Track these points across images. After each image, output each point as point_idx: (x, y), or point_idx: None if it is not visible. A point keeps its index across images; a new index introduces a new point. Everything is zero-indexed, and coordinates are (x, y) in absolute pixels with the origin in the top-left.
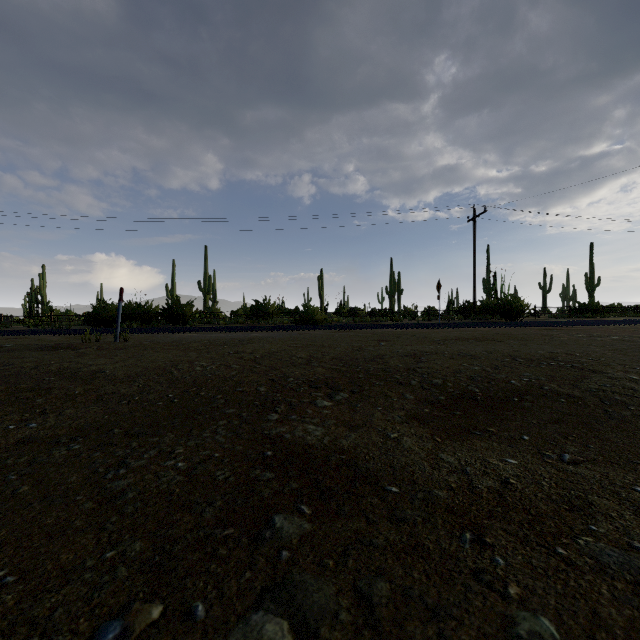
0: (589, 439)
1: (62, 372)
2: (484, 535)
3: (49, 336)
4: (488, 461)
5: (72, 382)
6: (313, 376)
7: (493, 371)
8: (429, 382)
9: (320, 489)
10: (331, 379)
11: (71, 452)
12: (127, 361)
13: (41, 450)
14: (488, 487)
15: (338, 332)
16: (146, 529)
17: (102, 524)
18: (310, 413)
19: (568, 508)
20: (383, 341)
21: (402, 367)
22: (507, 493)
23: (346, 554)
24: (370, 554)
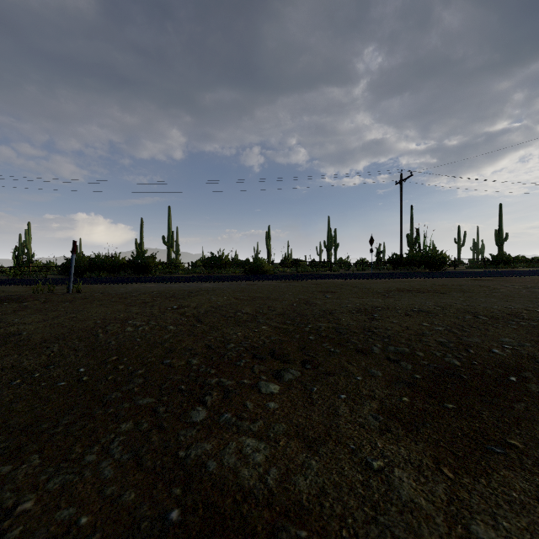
0: None
1: None
2: None
3: (13, 286)
4: None
5: None
6: (257, 340)
7: (462, 333)
8: (394, 350)
9: None
10: (278, 344)
11: None
12: (58, 319)
13: None
14: None
15: (284, 282)
16: None
17: None
18: (250, 409)
19: None
20: (328, 292)
21: (356, 326)
22: None
23: None
24: None
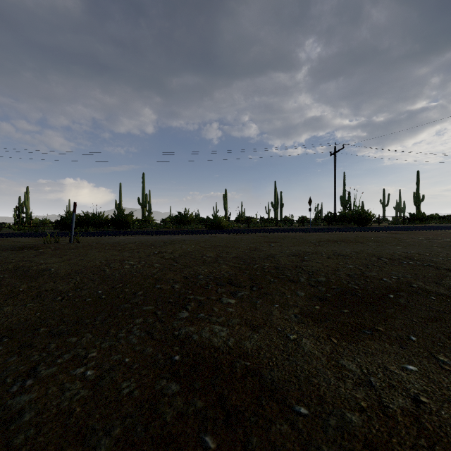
0: None
1: (16, 270)
2: None
3: (24, 238)
4: (389, 370)
5: (21, 279)
6: (219, 273)
7: (365, 269)
8: (315, 279)
9: (225, 409)
10: (234, 276)
11: None
12: (72, 260)
13: None
14: (401, 407)
15: (238, 235)
16: None
17: None
18: (216, 311)
19: None
20: (272, 242)
21: (290, 265)
22: (423, 417)
23: None
24: None
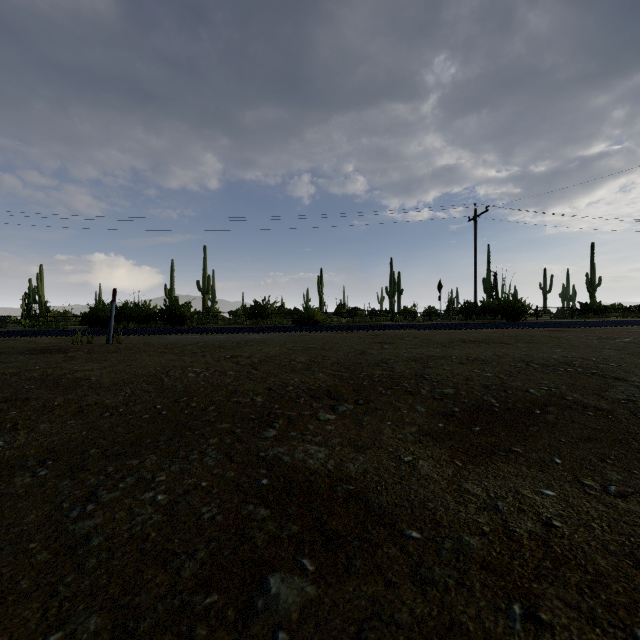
0: (630, 462)
1: (44, 379)
2: (537, 608)
3: (42, 338)
4: (522, 493)
5: (53, 391)
6: (314, 384)
7: (507, 378)
8: (440, 391)
9: (325, 534)
10: (333, 387)
11: (35, 480)
12: (116, 366)
13: (1, 477)
14: (528, 531)
15: (339, 333)
16: (107, 595)
17: (53, 586)
18: (311, 429)
19: (632, 563)
20: (386, 343)
21: (409, 373)
22: (553, 540)
23: (361, 638)
24: (393, 639)
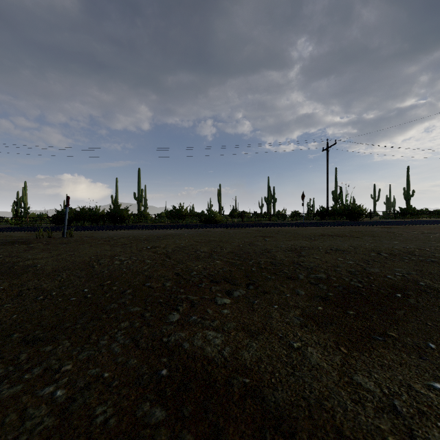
0: None
1: (1, 266)
2: None
3: (18, 232)
4: (415, 389)
5: (3, 276)
6: (213, 270)
7: (366, 265)
8: (315, 277)
9: None
10: (229, 273)
11: None
12: (61, 255)
13: None
14: None
15: (232, 229)
16: None
17: None
18: (210, 313)
19: None
20: (267, 237)
21: (287, 261)
22: None
23: None
24: None
